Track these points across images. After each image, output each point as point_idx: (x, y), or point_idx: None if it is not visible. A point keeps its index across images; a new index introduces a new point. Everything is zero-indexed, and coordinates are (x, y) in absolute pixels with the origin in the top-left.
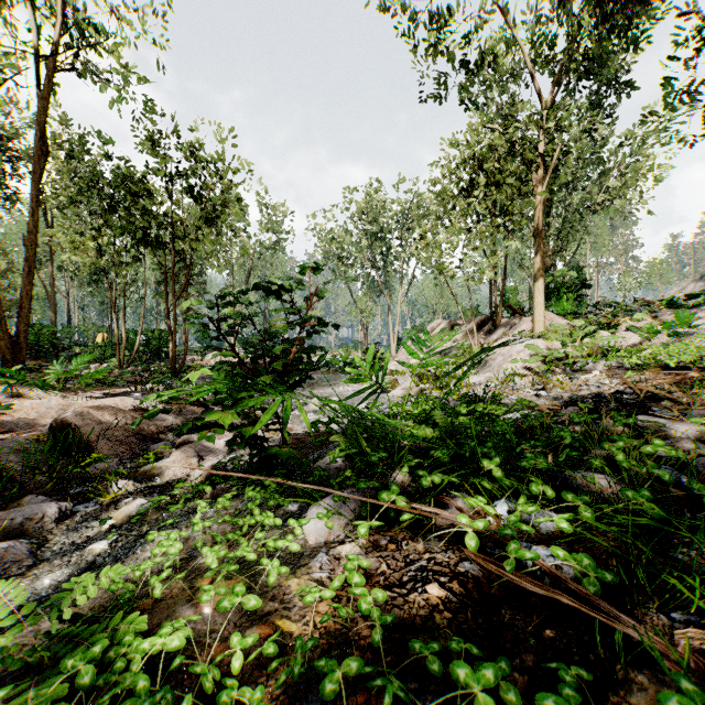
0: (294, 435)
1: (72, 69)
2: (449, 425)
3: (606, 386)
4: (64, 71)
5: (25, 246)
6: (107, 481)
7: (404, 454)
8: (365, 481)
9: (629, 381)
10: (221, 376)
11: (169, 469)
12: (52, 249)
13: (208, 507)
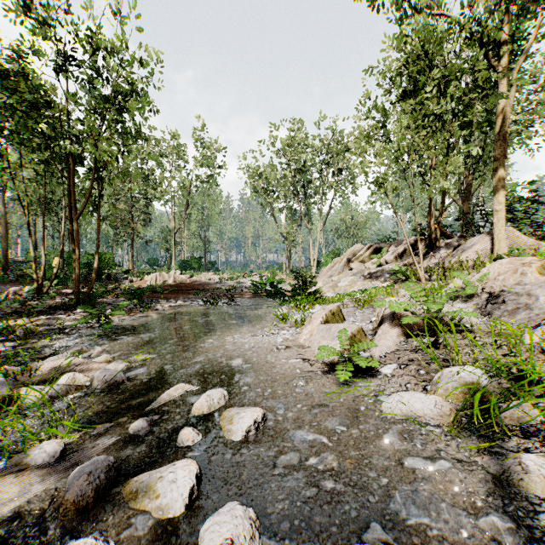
0: None
1: None
2: None
3: None
4: None
5: None
6: None
7: None
8: None
9: None
10: None
11: None
12: None
13: None
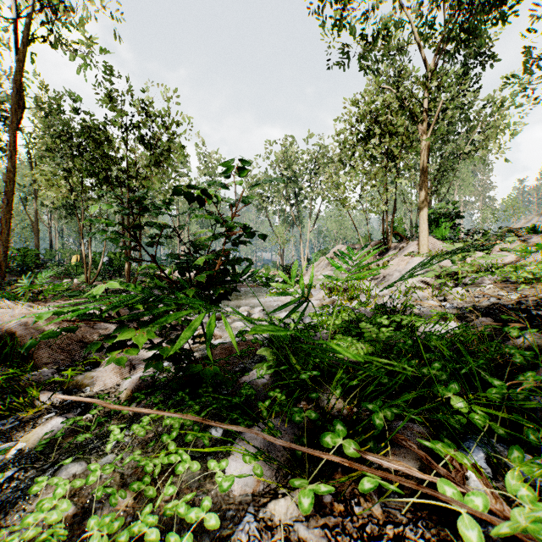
0: (222, 344)
1: (44, 39)
2: (379, 339)
3: (504, 297)
4: (40, 43)
5: (5, 182)
6: (38, 392)
7: (337, 372)
8: (299, 412)
9: (523, 293)
10: (141, 288)
11: (99, 379)
12: (36, 189)
13: (122, 434)
